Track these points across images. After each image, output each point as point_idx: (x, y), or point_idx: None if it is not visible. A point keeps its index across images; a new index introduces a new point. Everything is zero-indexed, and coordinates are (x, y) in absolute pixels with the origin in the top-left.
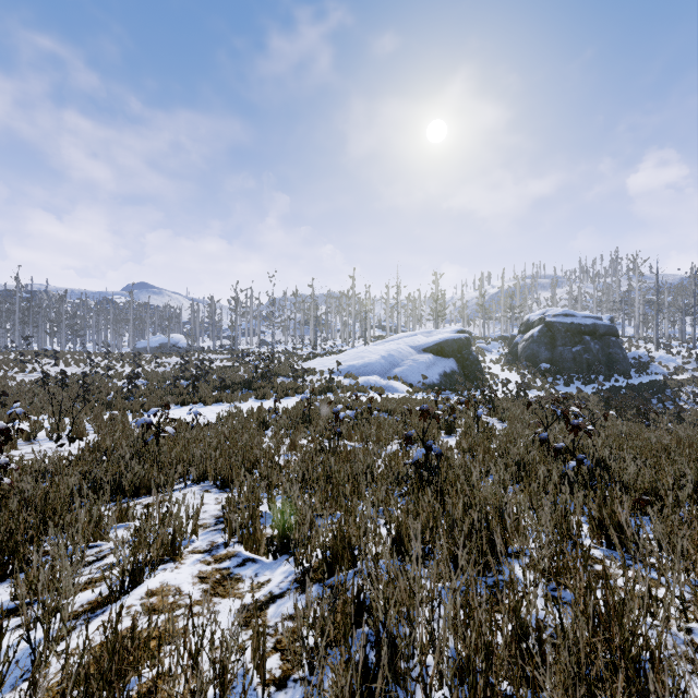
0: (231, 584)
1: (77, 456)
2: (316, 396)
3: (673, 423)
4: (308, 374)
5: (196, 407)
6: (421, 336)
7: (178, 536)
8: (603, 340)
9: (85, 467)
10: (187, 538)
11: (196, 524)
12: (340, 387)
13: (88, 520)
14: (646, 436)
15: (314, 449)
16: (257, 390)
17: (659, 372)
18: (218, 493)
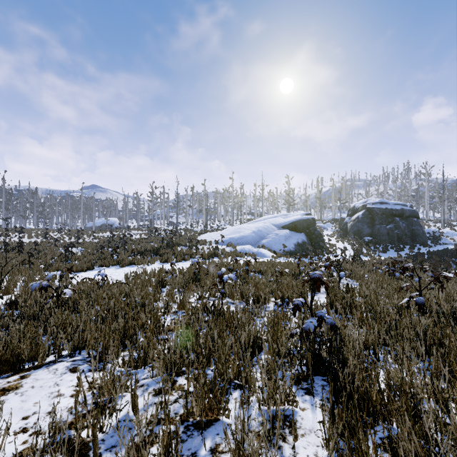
0: None
1: None
2: (205, 260)
3: None
4: (200, 244)
5: (114, 268)
6: (280, 217)
7: None
8: (408, 220)
9: None
10: None
11: None
12: (223, 253)
13: None
14: None
15: (200, 309)
16: (162, 256)
17: (447, 243)
18: (86, 372)
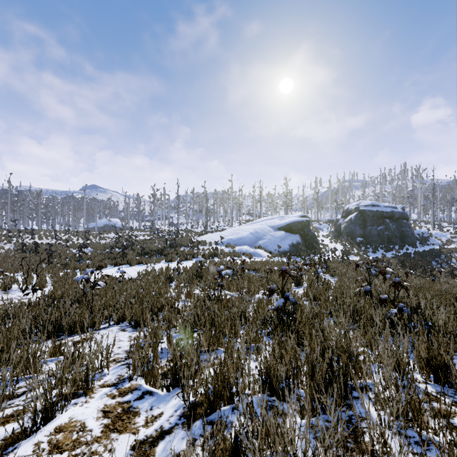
0: (129, 418)
1: (35, 302)
2: (206, 259)
3: (448, 278)
4: (201, 245)
5: (125, 267)
6: (276, 219)
7: (90, 373)
8: (398, 222)
9: (37, 311)
10: (98, 374)
11: (108, 361)
12: (223, 253)
13: (19, 360)
14: (436, 288)
15: (204, 297)
16: (167, 256)
17: (435, 243)
18: (132, 332)
